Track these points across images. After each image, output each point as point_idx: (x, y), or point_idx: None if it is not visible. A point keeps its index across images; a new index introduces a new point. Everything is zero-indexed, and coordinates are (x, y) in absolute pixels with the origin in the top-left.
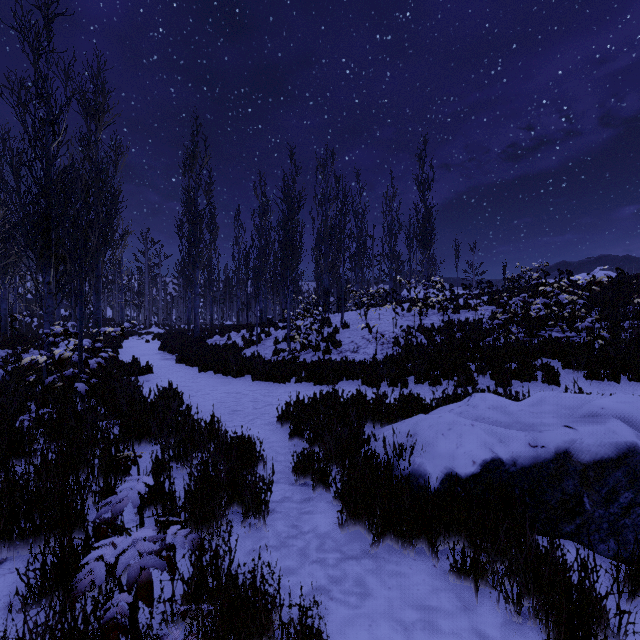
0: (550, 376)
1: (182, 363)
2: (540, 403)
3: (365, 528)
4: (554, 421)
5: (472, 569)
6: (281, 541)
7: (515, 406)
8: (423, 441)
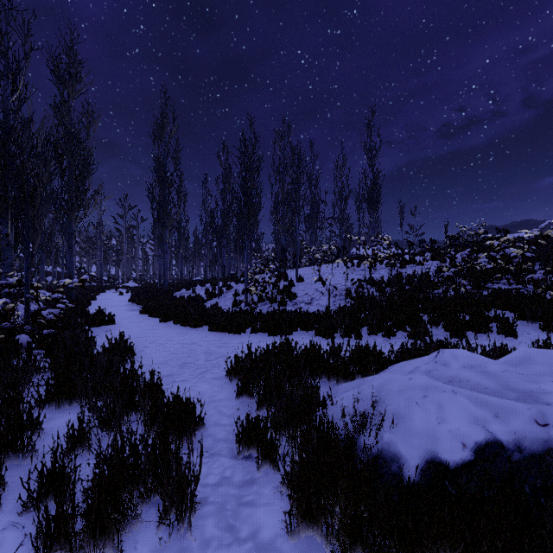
0: (506, 328)
1: (146, 314)
2: (527, 362)
3: (322, 537)
4: None
5: None
6: None
7: (496, 365)
8: (392, 411)
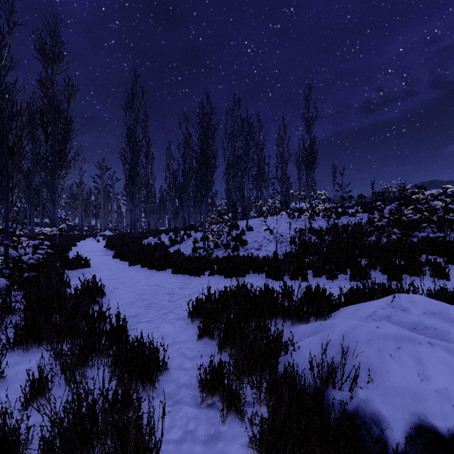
0: (439, 271)
1: (118, 258)
2: None
3: None
4: None
5: None
6: None
7: None
8: (364, 363)
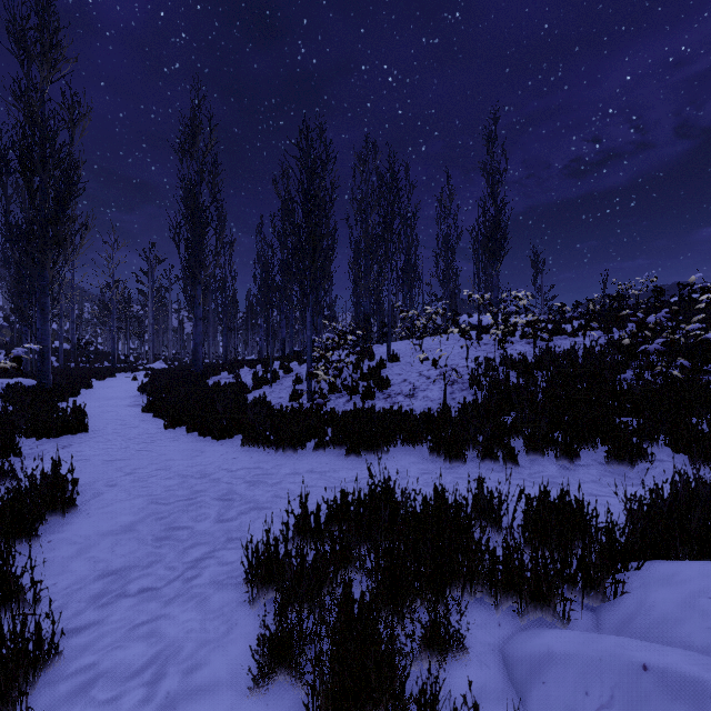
0: None
1: (153, 412)
2: None
3: None
4: None
5: None
6: None
7: None
8: None
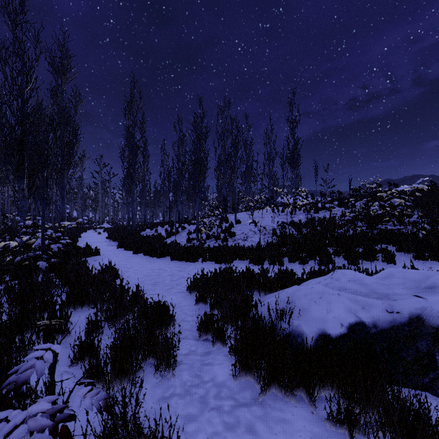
0: (388, 257)
1: (122, 248)
2: (389, 277)
3: (254, 379)
4: (404, 291)
5: (346, 418)
6: (186, 389)
7: (369, 279)
8: (299, 307)
